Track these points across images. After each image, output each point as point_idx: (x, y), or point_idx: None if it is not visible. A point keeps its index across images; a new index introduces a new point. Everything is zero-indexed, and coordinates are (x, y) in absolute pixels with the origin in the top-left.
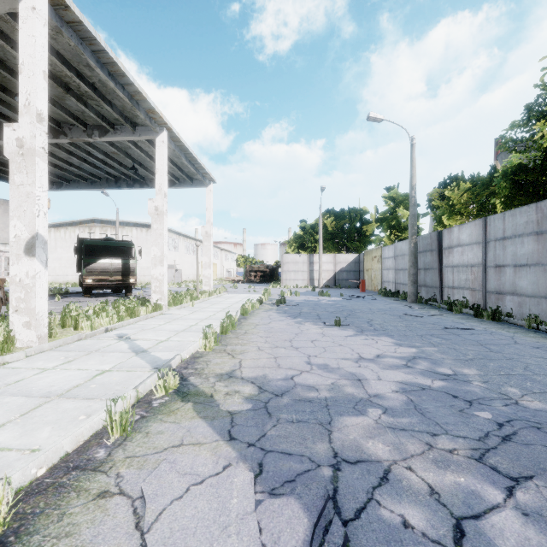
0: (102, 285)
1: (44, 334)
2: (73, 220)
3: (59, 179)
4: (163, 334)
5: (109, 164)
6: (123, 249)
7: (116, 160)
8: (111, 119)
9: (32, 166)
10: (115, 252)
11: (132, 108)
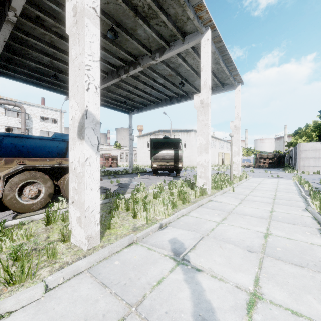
0: (162, 168)
1: (95, 233)
2: (150, 132)
3: (141, 105)
4: (238, 260)
5: (166, 87)
6: (174, 144)
7: (170, 81)
8: (167, 37)
9: (81, 30)
10: (170, 146)
11: (182, 13)
